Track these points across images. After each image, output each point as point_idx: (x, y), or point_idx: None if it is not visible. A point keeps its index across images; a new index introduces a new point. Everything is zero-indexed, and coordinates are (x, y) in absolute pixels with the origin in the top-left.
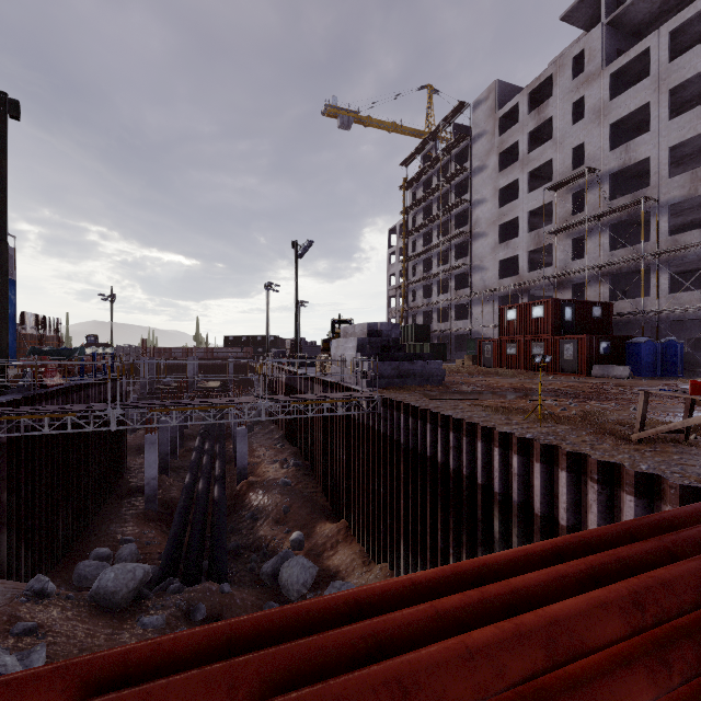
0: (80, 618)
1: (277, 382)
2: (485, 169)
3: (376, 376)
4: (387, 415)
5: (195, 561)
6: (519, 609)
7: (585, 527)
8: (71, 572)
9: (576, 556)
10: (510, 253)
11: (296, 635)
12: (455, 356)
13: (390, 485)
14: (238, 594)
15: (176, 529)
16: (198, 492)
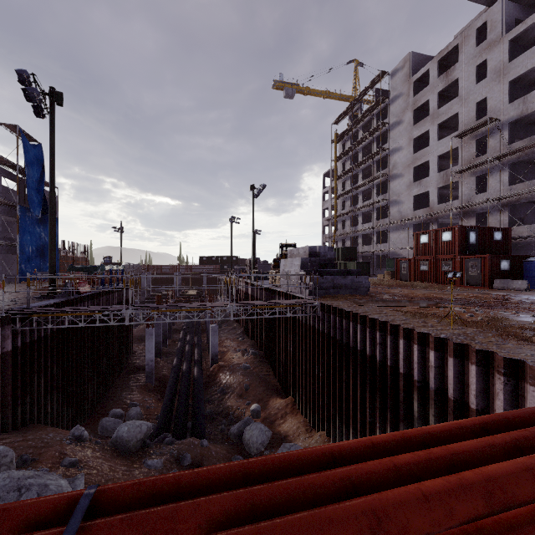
0: (105, 457)
1: (239, 291)
2: (402, 123)
3: (315, 287)
4: (325, 317)
5: (182, 422)
6: (459, 468)
7: (492, 411)
8: (97, 425)
9: (500, 431)
10: (423, 189)
11: (290, 475)
12: (376, 272)
13: (327, 372)
14: (213, 448)
15: (168, 398)
16: (183, 371)
